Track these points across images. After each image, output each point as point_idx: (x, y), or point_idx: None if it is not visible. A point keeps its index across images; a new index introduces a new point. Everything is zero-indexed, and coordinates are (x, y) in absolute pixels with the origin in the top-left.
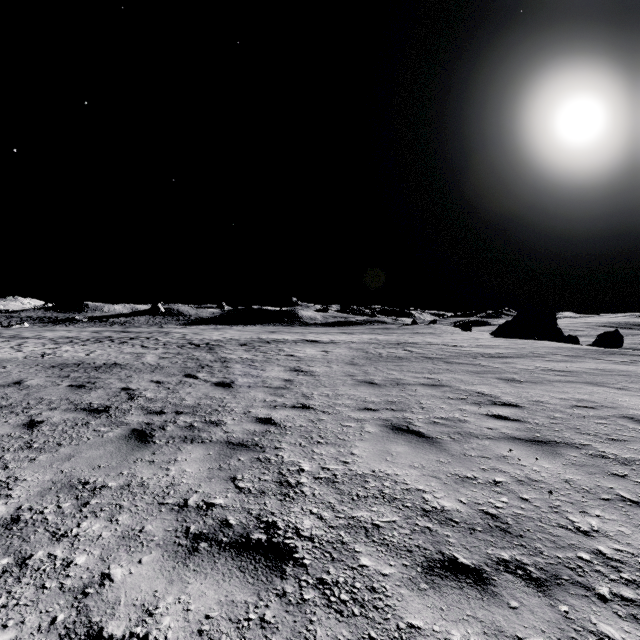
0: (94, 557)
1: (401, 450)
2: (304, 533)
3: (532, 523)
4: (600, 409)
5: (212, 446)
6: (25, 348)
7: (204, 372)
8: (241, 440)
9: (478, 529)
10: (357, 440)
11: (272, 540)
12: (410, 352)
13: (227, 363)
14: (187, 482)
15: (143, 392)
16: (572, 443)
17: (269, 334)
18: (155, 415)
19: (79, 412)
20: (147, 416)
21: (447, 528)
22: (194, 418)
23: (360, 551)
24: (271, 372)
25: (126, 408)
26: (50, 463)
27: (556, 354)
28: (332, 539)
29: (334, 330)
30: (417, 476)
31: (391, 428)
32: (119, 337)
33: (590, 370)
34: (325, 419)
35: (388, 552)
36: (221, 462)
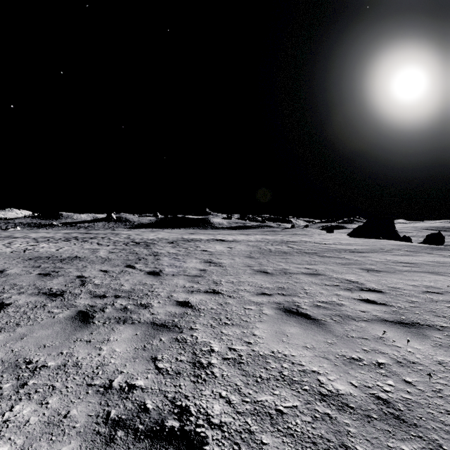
0: (16, 448)
1: (294, 331)
2: (214, 420)
3: (422, 409)
4: (446, 294)
5: (140, 327)
6: (13, 245)
7: (140, 263)
8: (163, 321)
9: (374, 416)
10: (257, 322)
11: (184, 428)
12: (292, 248)
13: (158, 256)
14: (115, 362)
15: (93, 279)
16: (433, 325)
17: (189, 235)
18: (98, 298)
19: (40, 296)
20: (92, 299)
21: (345, 415)
22: (128, 301)
23: (267, 443)
24: (190, 263)
25: (77, 292)
26: (5, 342)
27: (399, 250)
28: (240, 427)
29: (236, 232)
30: (310, 357)
31: (284, 311)
32: (82, 237)
33: (428, 262)
34: (231, 302)
35: (293, 444)
36: (145, 342)
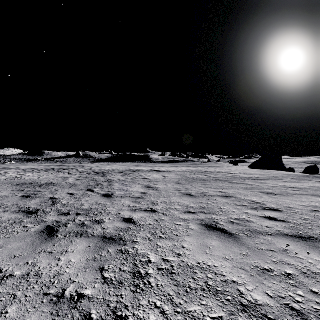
0: None
1: (215, 244)
2: None
3: None
4: None
5: (93, 240)
6: (7, 174)
7: (98, 188)
8: (112, 235)
9: None
10: (185, 236)
11: None
12: (209, 177)
13: (111, 183)
14: (69, 272)
15: (61, 200)
16: None
17: (135, 167)
18: (63, 216)
19: (20, 213)
20: (59, 216)
21: None
22: (86, 218)
23: None
24: (134, 188)
25: (48, 211)
26: None
27: (288, 178)
28: None
29: (168, 165)
30: (230, 268)
31: (206, 226)
32: (58, 168)
33: (311, 187)
34: (164, 219)
35: None
36: (96, 253)
